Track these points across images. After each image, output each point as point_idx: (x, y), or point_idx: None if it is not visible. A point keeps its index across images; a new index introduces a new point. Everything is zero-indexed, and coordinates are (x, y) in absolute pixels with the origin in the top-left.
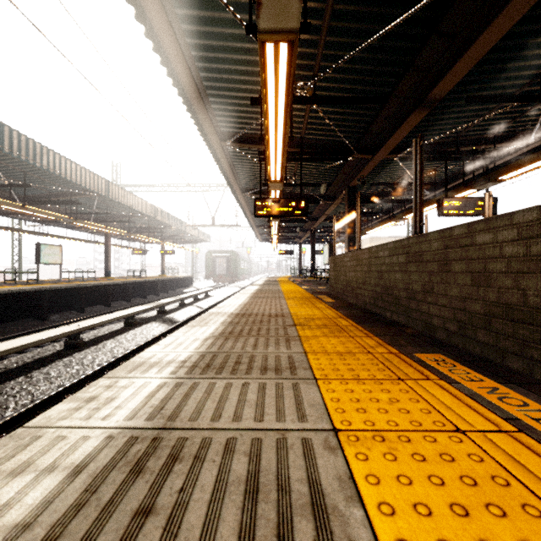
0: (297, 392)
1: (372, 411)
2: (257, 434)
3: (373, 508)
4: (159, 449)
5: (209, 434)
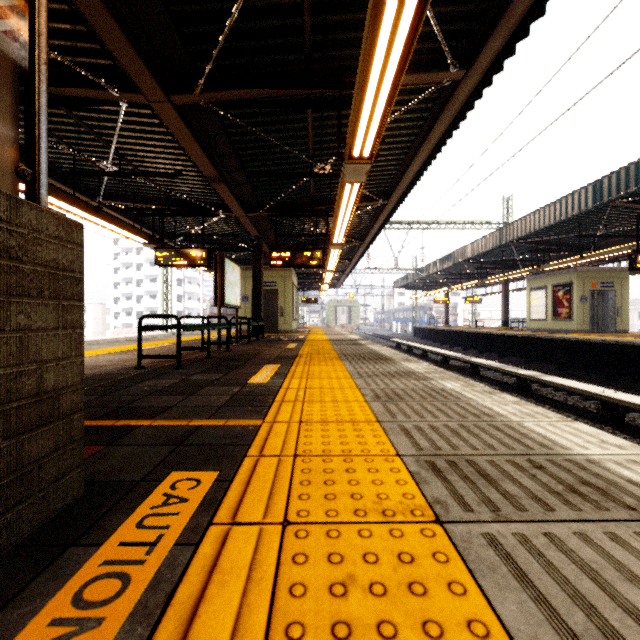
0: (554, 617)
1: (387, 557)
2: (527, 515)
3: (403, 470)
4: (605, 499)
5: (584, 515)
